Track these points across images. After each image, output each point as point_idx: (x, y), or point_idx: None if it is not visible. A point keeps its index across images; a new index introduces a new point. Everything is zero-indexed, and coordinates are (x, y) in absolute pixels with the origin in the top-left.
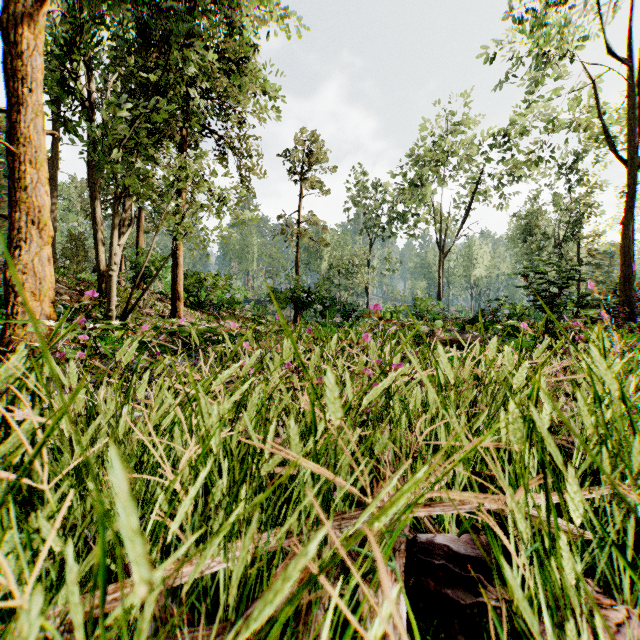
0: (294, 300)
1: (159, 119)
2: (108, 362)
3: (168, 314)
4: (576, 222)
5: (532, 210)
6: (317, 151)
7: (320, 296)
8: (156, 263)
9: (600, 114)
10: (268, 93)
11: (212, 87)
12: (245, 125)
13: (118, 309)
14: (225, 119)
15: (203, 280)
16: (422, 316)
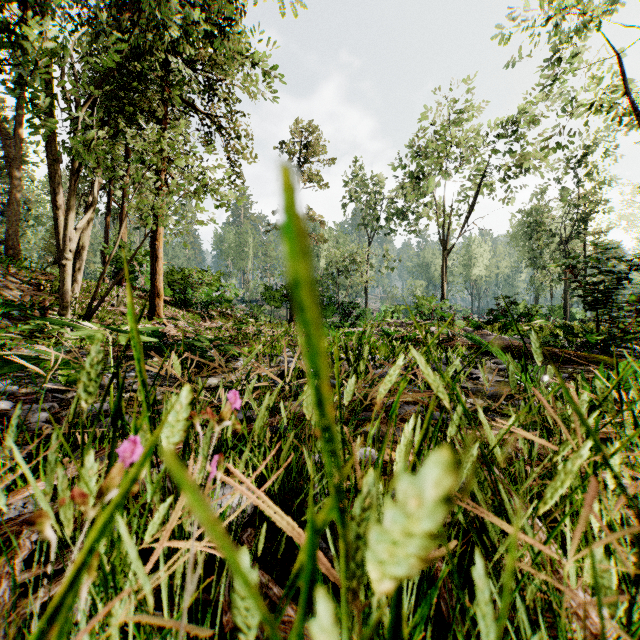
0: (289, 298)
1: (113, 64)
2: (9, 380)
3: (146, 313)
4: (582, 218)
5: (537, 206)
6: (314, 142)
7: (317, 293)
8: (139, 258)
9: (628, 91)
10: (259, 66)
11: (197, 60)
12: (234, 102)
13: (82, 307)
14: (212, 98)
15: (190, 276)
16: (427, 315)
